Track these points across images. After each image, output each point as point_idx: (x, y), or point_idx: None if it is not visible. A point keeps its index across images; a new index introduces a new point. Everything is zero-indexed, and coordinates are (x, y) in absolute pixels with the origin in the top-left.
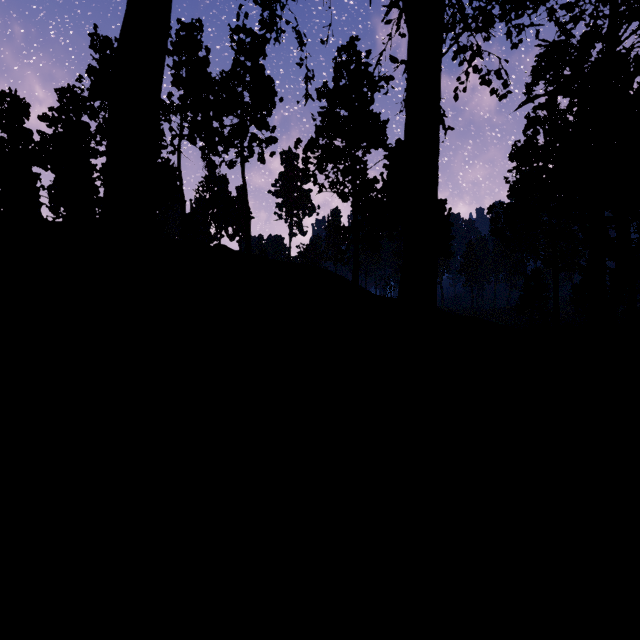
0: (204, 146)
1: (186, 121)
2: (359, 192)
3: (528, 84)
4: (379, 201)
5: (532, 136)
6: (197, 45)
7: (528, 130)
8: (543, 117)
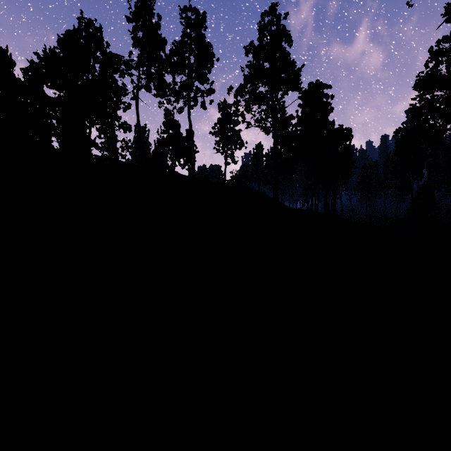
0: (157, 94)
1: (142, 73)
2: (278, 127)
3: (448, 4)
4: (294, 133)
5: (436, 66)
6: (150, 13)
7: (431, 62)
8: (445, 49)
